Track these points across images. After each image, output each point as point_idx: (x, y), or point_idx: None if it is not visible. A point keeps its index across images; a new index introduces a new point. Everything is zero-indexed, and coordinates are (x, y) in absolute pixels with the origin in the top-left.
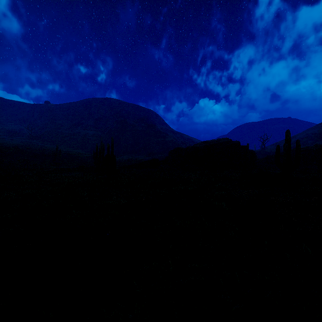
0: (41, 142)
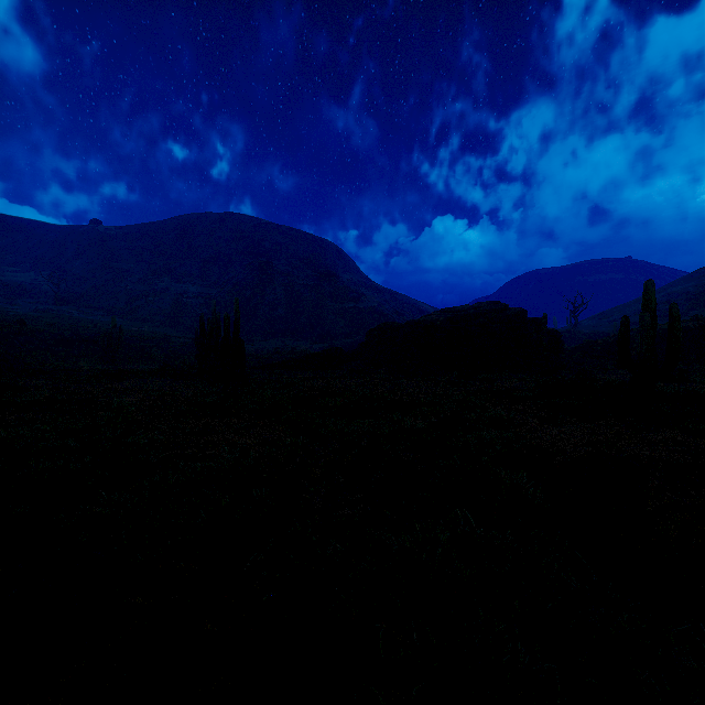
0: (79, 311)
